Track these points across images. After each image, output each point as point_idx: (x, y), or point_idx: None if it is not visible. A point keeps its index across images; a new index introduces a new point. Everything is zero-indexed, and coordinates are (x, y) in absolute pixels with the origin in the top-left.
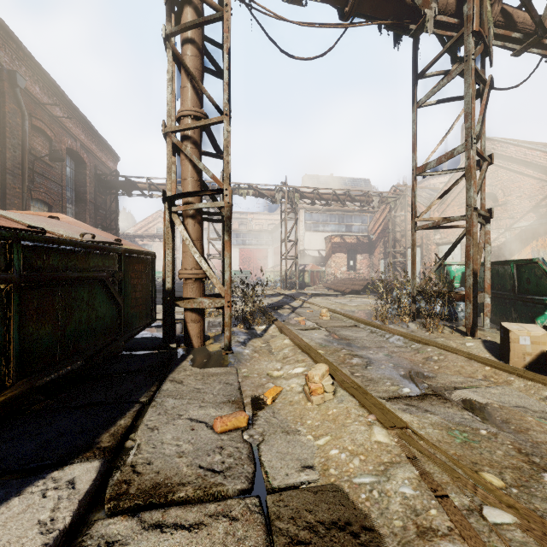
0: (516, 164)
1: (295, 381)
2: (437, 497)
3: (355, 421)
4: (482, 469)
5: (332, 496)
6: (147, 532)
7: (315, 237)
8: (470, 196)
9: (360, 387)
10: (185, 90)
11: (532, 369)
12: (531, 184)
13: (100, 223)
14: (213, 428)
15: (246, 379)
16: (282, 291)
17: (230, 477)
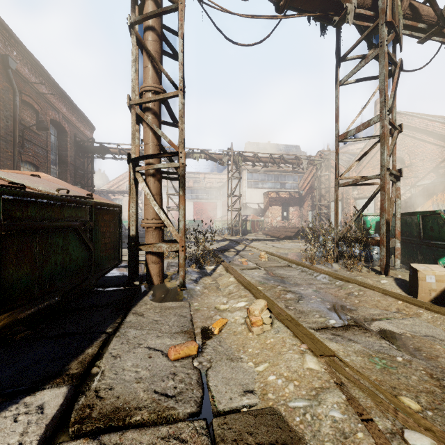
0: (420, 133)
1: (238, 314)
2: (363, 420)
3: (289, 350)
4: (400, 393)
5: (270, 419)
6: None
7: (255, 192)
8: (384, 158)
9: (293, 319)
10: (147, 69)
11: (436, 303)
12: (431, 149)
13: (79, 181)
14: (167, 356)
15: (197, 312)
16: (228, 237)
17: (181, 401)
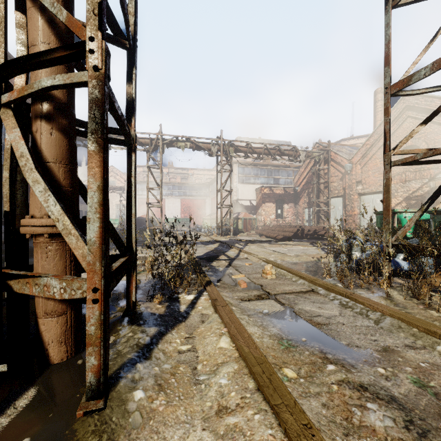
0: None
1: None
2: None
3: None
4: None
5: None
6: None
7: (247, 188)
8: None
9: None
10: None
11: None
12: None
13: None
14: None
15: None
16: (218, 238)
17: None
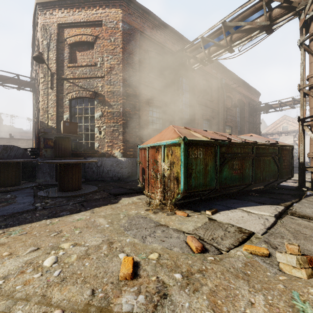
0: None
1: None
2: None
3: None
4: None
5: None
6: (304, 220)
7: None
8: None
9: None
10: (312, 64)
11: None
12: None
13: (251, 131)
14: None
15: None
16: None
17: None
